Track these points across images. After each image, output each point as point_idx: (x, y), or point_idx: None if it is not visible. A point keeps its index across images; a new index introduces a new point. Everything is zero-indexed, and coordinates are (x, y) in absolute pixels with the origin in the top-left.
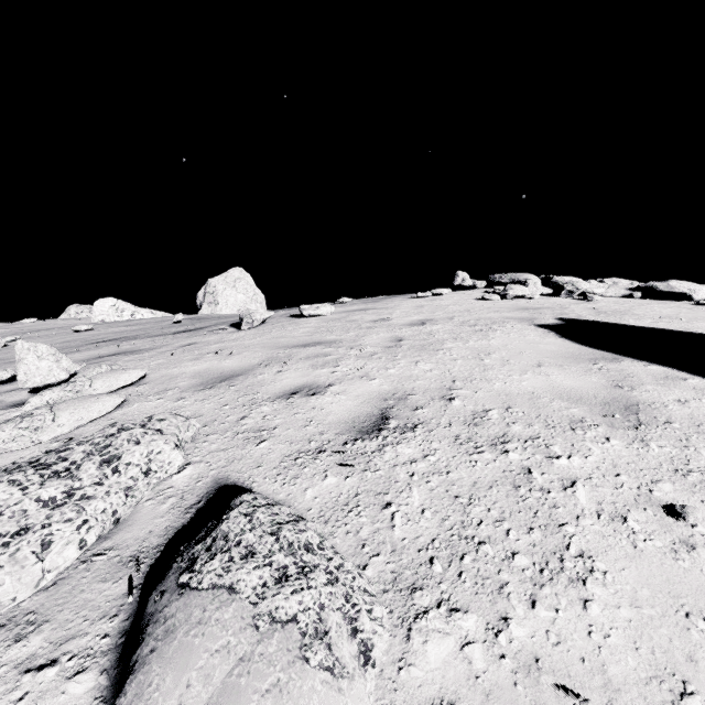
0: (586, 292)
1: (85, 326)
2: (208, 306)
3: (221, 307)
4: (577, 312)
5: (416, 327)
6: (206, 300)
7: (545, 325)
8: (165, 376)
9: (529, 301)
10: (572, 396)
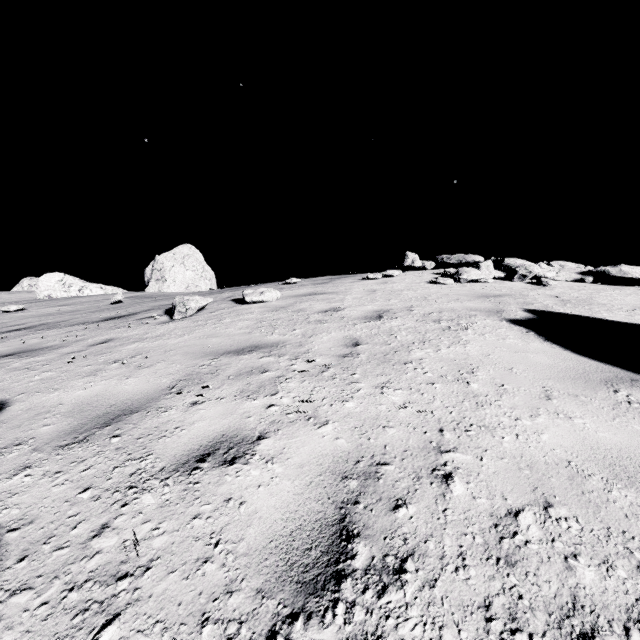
0: (538, 276)
1: (14, 306)
2: (156, 283)
3: (169, 284)
4: (541, 301)
5: (373, 322)
6: (153, 276)
7: (518, 320)
8: (32, 409)
9: (484, 285)
10: (630, 470)
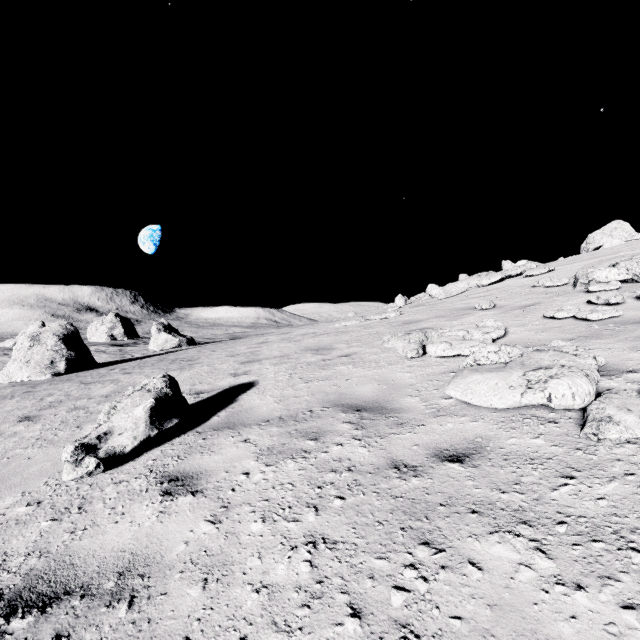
0: None
1: None
2: None
3: None
4: None
5: None
6: None
7: None
8: None
9: None
10: None
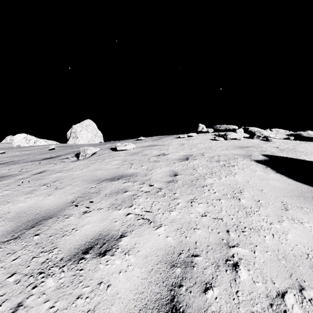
0: (266, 136)
1: None
2: (72, 139)
3: (79, 140)
4: (270, 149)
5: (184, 162)
6: (71, 136)
7: (260, 161)
8: None
9: (239, 141)
10: None
